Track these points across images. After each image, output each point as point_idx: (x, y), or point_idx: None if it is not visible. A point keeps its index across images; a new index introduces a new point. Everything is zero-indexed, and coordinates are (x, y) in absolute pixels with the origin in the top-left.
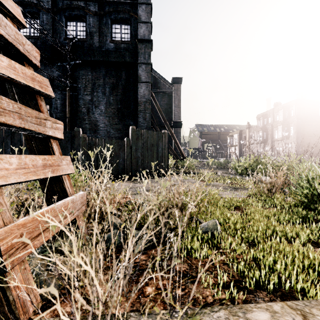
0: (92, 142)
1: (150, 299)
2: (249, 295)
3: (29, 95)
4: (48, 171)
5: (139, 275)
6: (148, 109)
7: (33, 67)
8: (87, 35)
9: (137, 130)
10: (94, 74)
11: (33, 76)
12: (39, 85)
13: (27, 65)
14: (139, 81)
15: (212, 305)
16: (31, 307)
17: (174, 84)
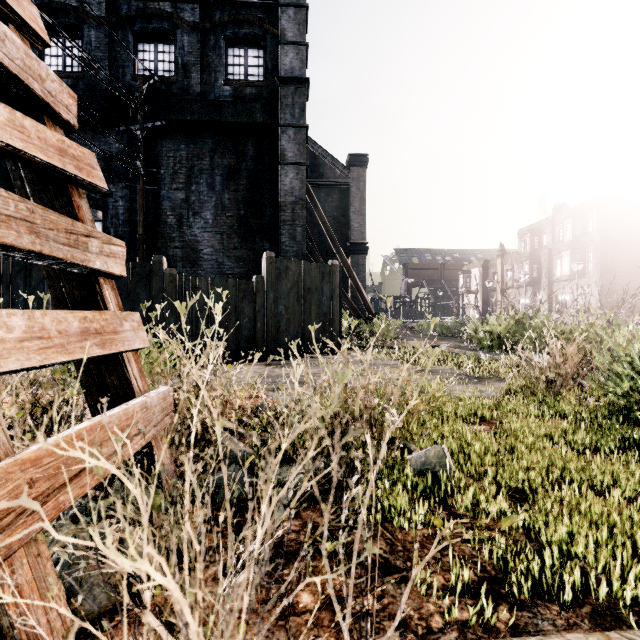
0: (188, 284)
1: (307, 621)
2: (522, 612)
3: (55, 186)
4: (93, 344)
5: (283, 566)
6: (299, 218)
7: (64, 127)
8: (178, 70)
9: (278, 260)
10: (191, 148)
11: (62, 146)
12: (74, 164)
13: (51, 123)
14: (282, 161)
15: (443, 635)
16: (50, 639)
17: (352, 168)
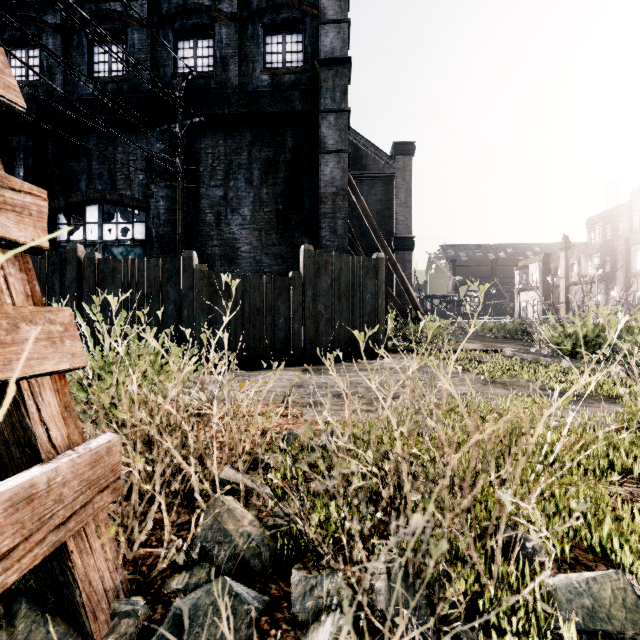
0: (219, 281)
1: None
2: None
3: None
4: None
5: None
6: (341, 210)
7: None
8: (216, 64)
9: (317, 253)
10: (229, 143)
11: None
12: None
13: None
14: (322, 150)
15: None
16: None
17: (397, 158)
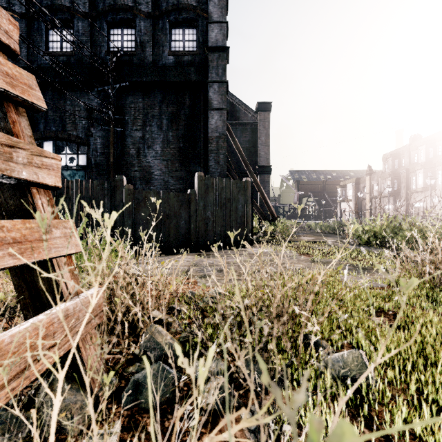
0: (141, 196)
1: None
2: None
3: None
4: (6, 254)
5: None
6: (222, 148)
7: (6, 52)
8: (137, 47)
9: (206, 178)
10: (146, 100)
11: None
12: (6, 80)
13: None
14: (210, 107)
15: None
16: None
17: (259, 113)
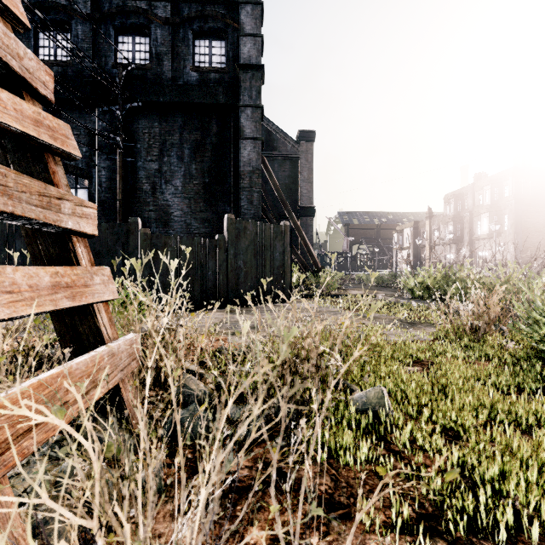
0: (160, 242)
1: None
2: None
3: (32, 154)
4: (63, 296)
5: (236, 501)
6: (256, 185)
7: (42, 102)
8: (152, 59)
9: (238, 221)
10: (163, 125)
11: (37, 117)
12: (49, 134)
13: (30, 97)
14: (241, 136)
15: None
16: None
17: (301, 143)
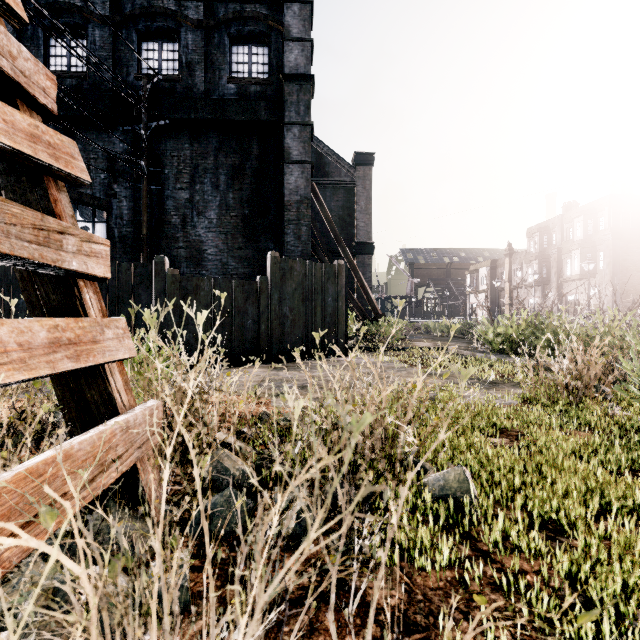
0: (190, 285)
1: None
2: None
3: (29, 177)
4: (64, 356)
5: (282, 620)
6: (305, 218)
7: (41, 113)
8: (182, 69)
9: (283, 260)
10: (195, 147)
11: (34, 132)
12: (50, 152)
13: (26, 107)
14: (287, 160)
15: None
16: None
17: (357, 167)
